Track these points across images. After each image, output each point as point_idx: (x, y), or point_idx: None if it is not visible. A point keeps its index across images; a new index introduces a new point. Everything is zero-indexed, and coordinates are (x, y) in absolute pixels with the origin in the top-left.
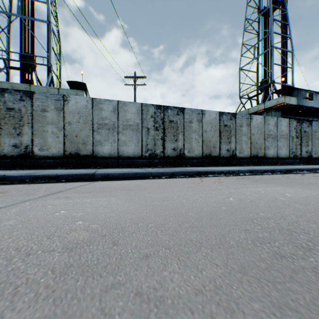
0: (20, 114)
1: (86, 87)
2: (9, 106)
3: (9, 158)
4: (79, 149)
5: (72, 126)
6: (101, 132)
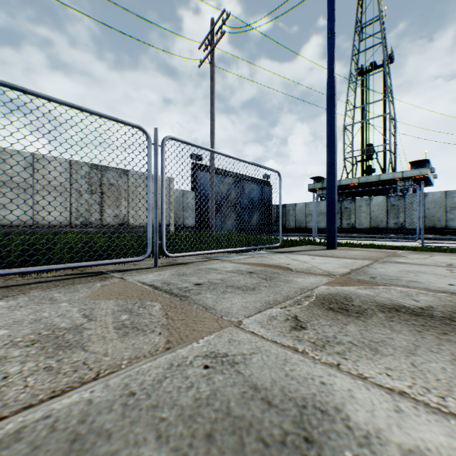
0: (397, 207)
1: (428, 161)
2: (391, 204)
3: (391, 229)
4: (434, 224)
5: (428, 211)
6: (451, 213)
